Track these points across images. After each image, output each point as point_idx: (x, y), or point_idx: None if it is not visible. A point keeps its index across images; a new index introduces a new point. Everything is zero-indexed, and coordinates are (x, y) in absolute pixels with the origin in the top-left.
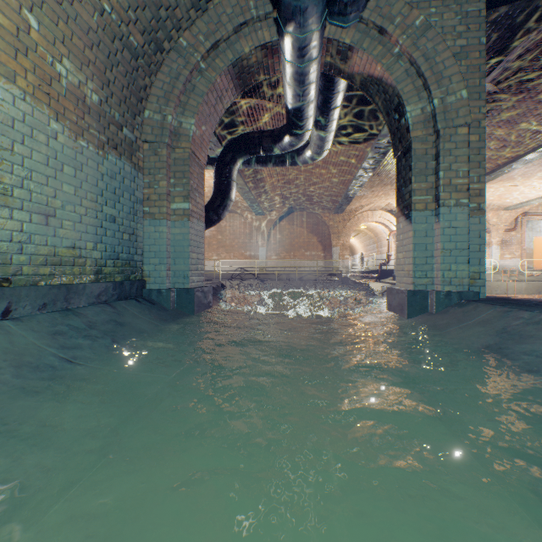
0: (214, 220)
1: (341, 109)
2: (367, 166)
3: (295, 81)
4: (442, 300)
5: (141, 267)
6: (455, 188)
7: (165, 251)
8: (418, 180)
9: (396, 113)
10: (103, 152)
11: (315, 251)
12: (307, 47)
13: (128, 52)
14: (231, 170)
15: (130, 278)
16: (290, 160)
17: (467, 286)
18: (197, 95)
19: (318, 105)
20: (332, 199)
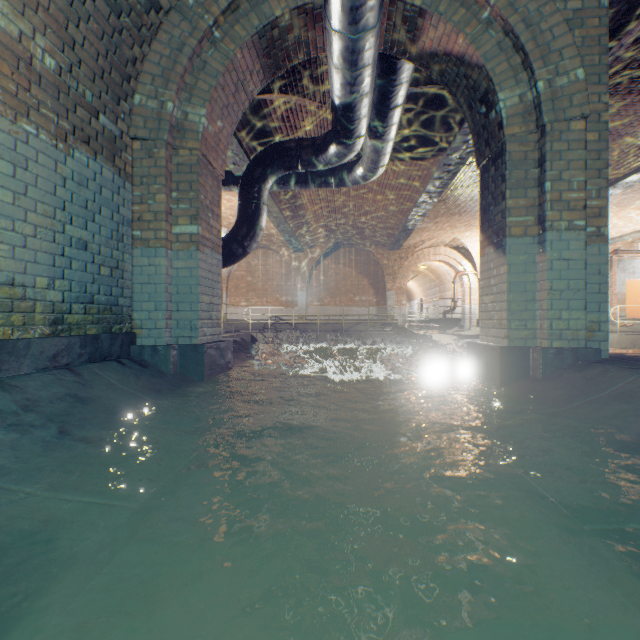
0: (239, 254)
1: (402, 112)
2: (432, 189)
3: (344, 62)
4: (550, 360)
5: (131, 314)
6: (567, 205)
7: (163, 293)
8: (515, 195)
9: (483, 105)
10: (66, 146)
11: (366, 295)
12: (363, 7)
13: (104, 1)
14: (261, 190)
15: (113, 330)
16: (337, 180)
17: (583, 341)
18: (209, 75)
19: (373, 103)
20: (387, 232)
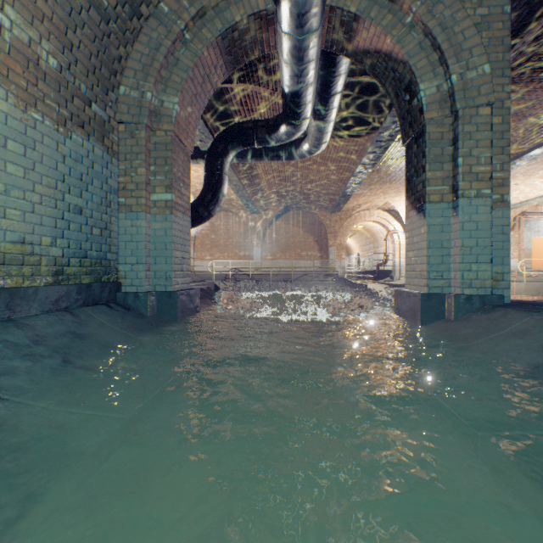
0: (205, 217)
1: (341, 98)
2: (366, 161)
3: (292, 58)
4: (462, 304)
5: (117, 267)
6: (476, 177)
7: (144, 249)
8: (433, 168)
9: (407, 94)
10: (65, 130)
11: (311, 251)
12: (307, 14)
13: (96, 11)
14: (223, 163)
15: (102, 279)
16: (287, 154)
17: (489, 289)
18: (181, 70)
19: (317, 90)
20: (329, 197)
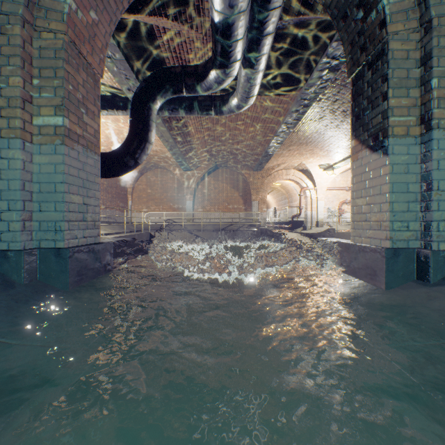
0: (130, 164)
1: (271, 48)
2: (289, 120)
3: None
4: (441, 263)
5: None
6: None
7: (18, 190)
8: (397, 94)
9: (361, 9)
10: None
11: (237, 204)
12: None
13: None
14: (150, 108)
15: None
16: (216, 108)
17: None
18: None
19: (248, 30)
20: (253, 157)
